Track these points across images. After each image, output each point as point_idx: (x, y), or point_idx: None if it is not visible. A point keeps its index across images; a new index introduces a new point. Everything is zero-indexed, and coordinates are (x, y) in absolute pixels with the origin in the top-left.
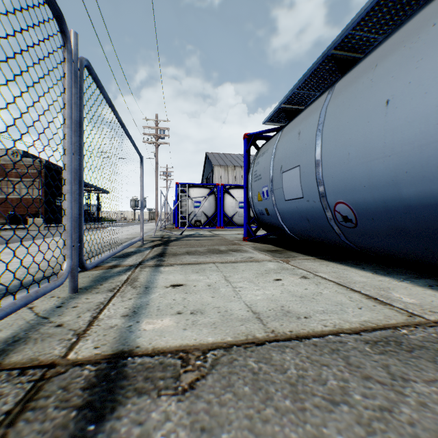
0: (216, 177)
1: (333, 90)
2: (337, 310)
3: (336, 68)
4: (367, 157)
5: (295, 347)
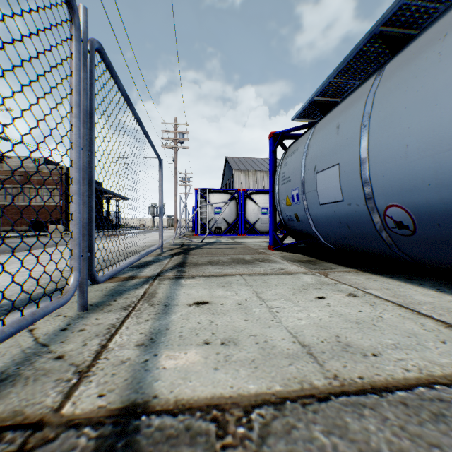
0: (236, 182)
1: (382, 73)
2: (412, 344)
3: (382, 50)
4: (433, 149)
5: (376, 406)
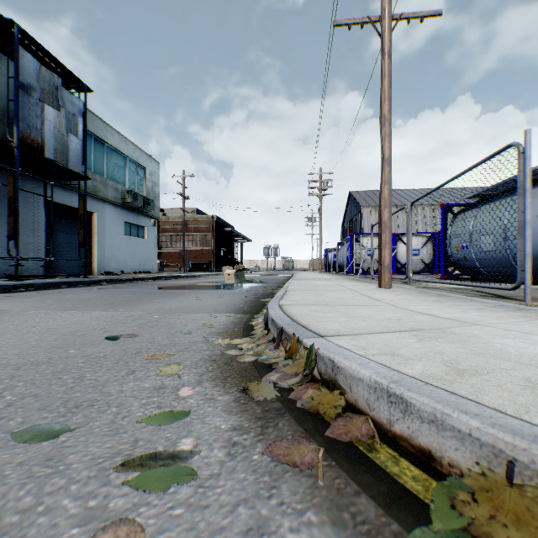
0: (365, 220)
1: (513, 198)
2: None
3: None
4: None
5: None
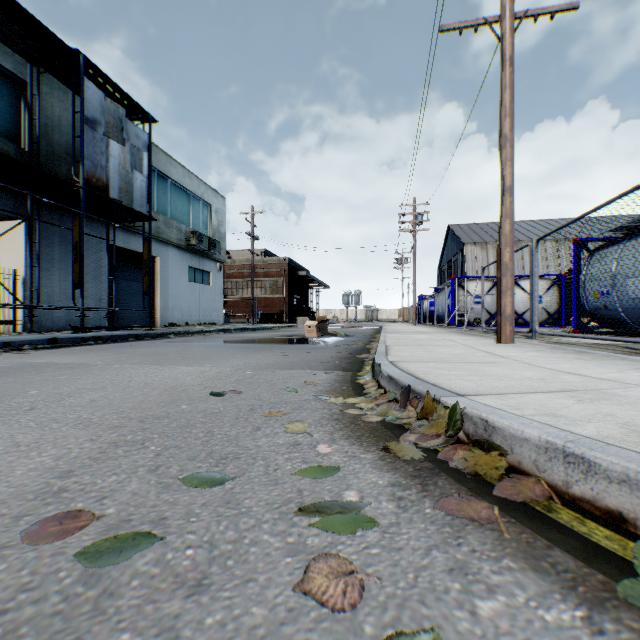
0: (469, 260)
1: None
2: None
3: None
4: None
5: None
